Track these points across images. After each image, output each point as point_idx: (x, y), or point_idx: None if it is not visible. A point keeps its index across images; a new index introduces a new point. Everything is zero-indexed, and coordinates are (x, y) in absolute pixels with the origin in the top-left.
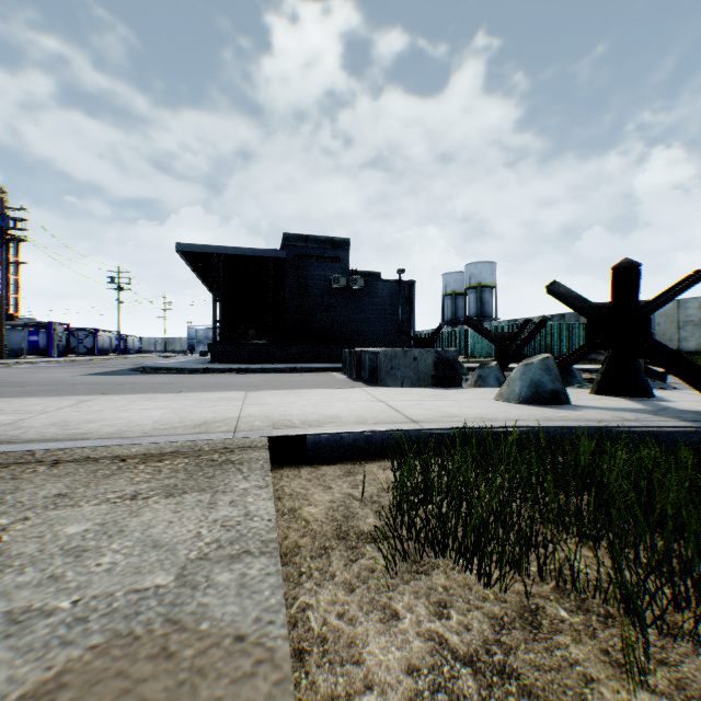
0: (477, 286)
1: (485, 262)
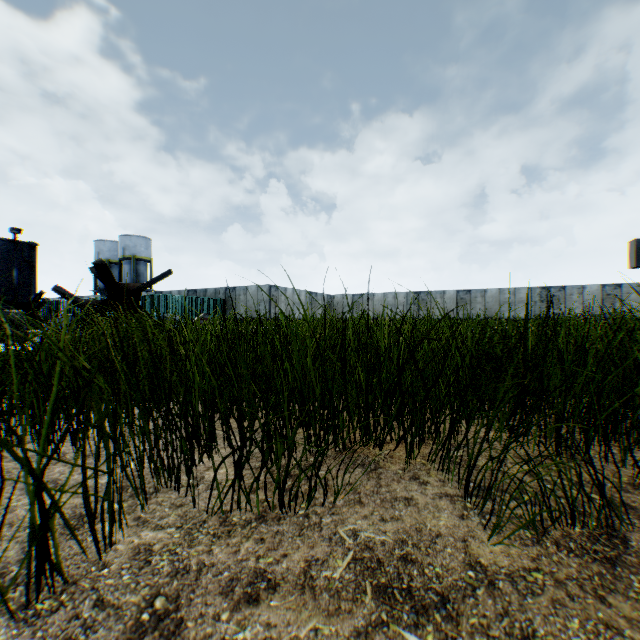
0: (132, 258)
1: (141, 236)
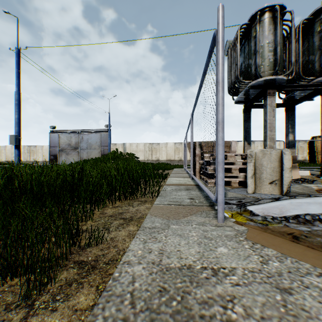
0: None
1: None
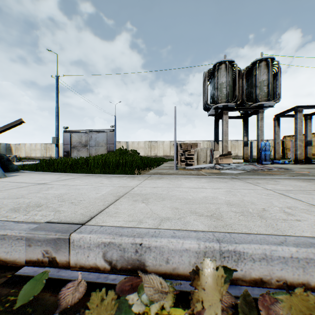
0: None
1: None
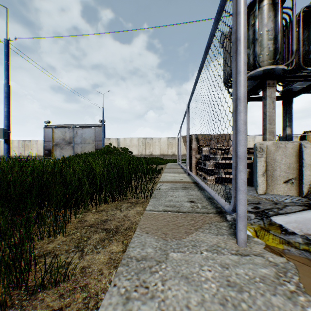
0: None
1: None
